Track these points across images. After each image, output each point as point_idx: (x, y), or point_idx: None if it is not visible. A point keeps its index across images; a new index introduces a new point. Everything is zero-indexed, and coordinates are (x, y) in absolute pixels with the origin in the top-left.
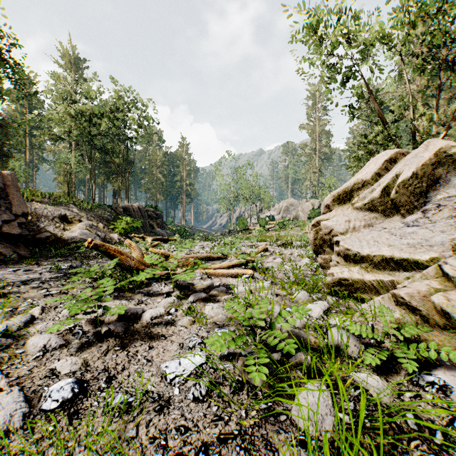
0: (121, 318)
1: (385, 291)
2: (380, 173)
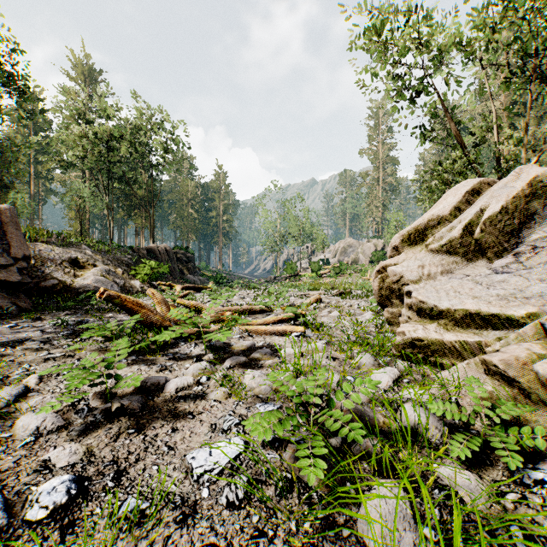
0: (138, 389)
1: (470, 354)
2: (461, 207)
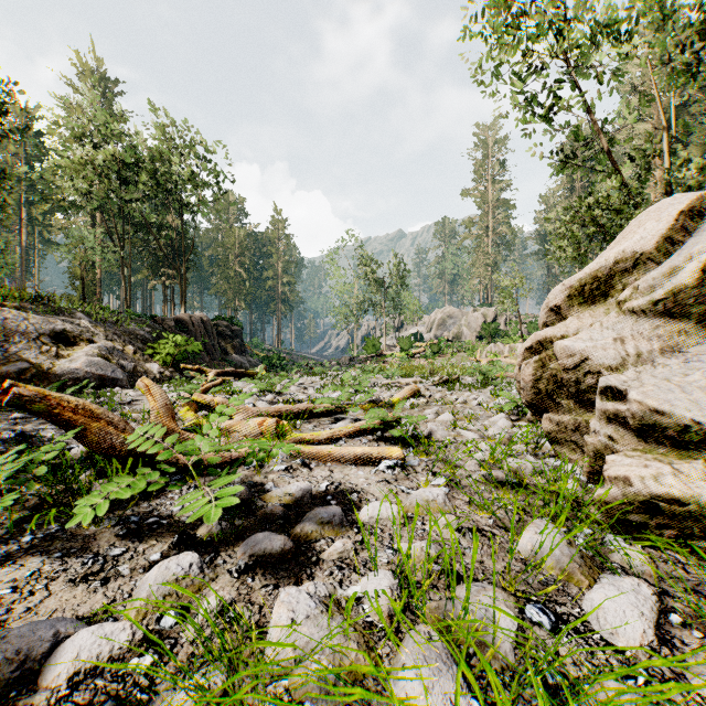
0: None
1: None
2: (673, 238)
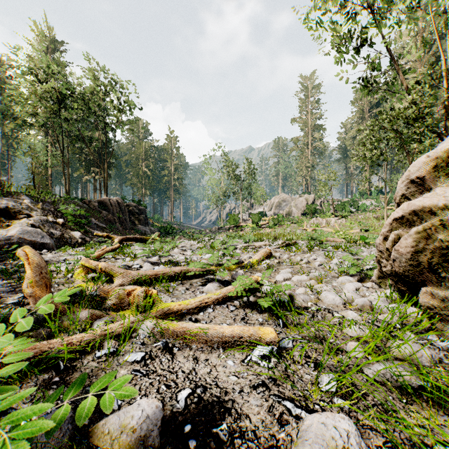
0: None
1: None
2: None
